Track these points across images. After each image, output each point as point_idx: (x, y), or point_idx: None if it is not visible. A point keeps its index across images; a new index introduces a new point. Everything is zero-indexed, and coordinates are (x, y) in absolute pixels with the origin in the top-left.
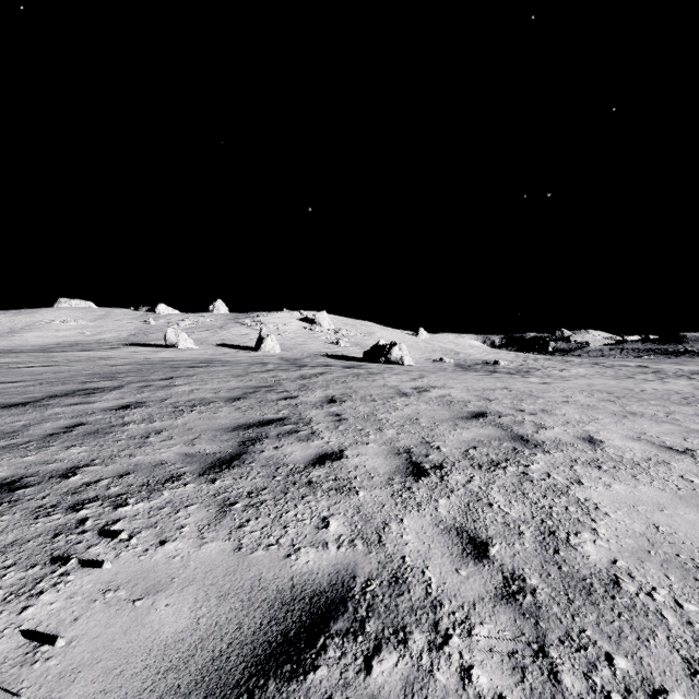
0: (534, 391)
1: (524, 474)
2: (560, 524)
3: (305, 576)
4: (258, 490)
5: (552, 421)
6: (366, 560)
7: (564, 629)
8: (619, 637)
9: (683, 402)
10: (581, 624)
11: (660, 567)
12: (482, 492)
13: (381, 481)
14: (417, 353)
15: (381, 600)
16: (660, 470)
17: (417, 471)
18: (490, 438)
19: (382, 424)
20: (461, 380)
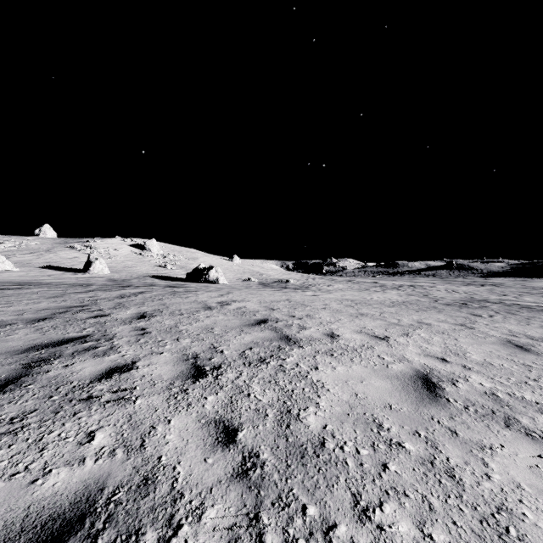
0: (306, 301)
1: (281, 366)
2: (296, 403)
3: (46, 500)
4: (24, 414)
5: (311, 323)
6: (121, 468)
7: (277, 493)
8: (315, 488)
9: (391, 305)
10: (291, 484)
11: (352, 425)
12: (245, 385)
13: (162, 386)
14: (231, 274)
15: (124, 506)
16: (367, 352)
17: (198, 373)
18: (265, 340)
19: (181, 334)
20: (258, 295)
